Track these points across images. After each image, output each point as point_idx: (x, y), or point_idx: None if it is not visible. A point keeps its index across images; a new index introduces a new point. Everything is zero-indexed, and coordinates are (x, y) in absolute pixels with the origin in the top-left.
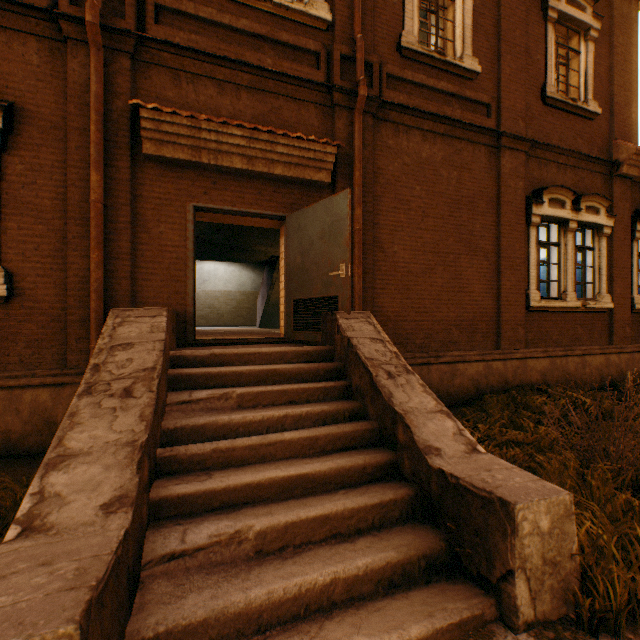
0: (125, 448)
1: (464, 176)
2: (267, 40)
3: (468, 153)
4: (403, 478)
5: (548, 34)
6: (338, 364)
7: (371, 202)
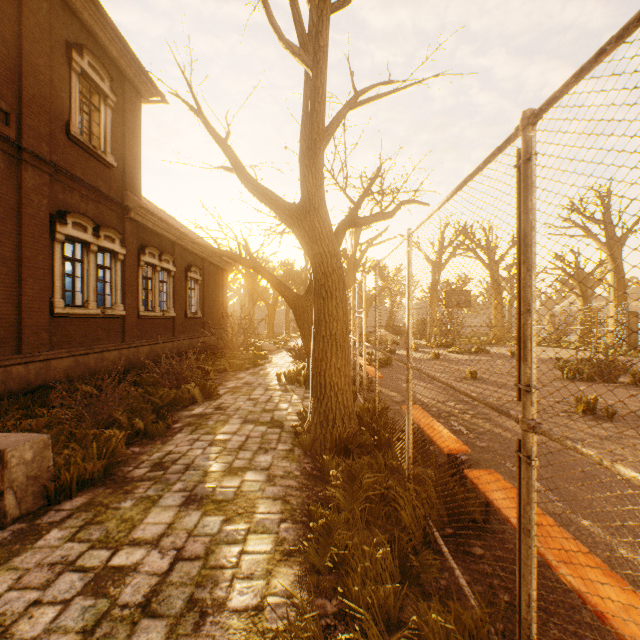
0: None
1: None
2: None
3: None
4: None
5: (74, 81)
6: None
7: None
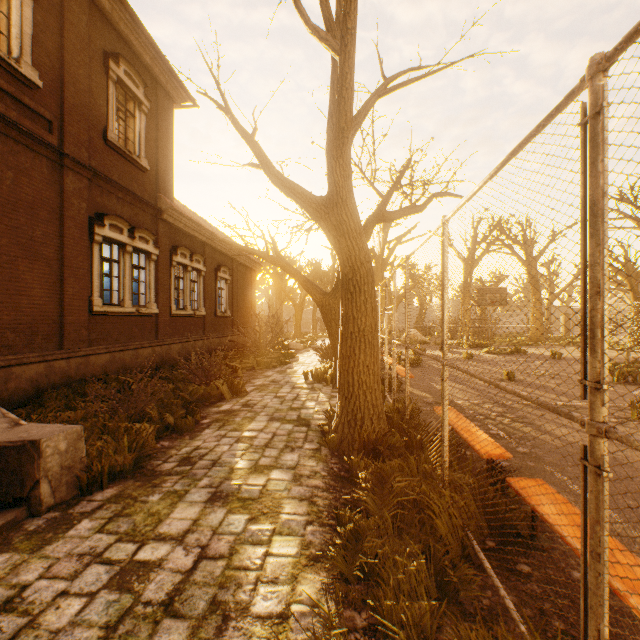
0: None
1: (23, 180)
2: None
3: (28, 159)
4: None
5: (111, 89)
6: None
7: None
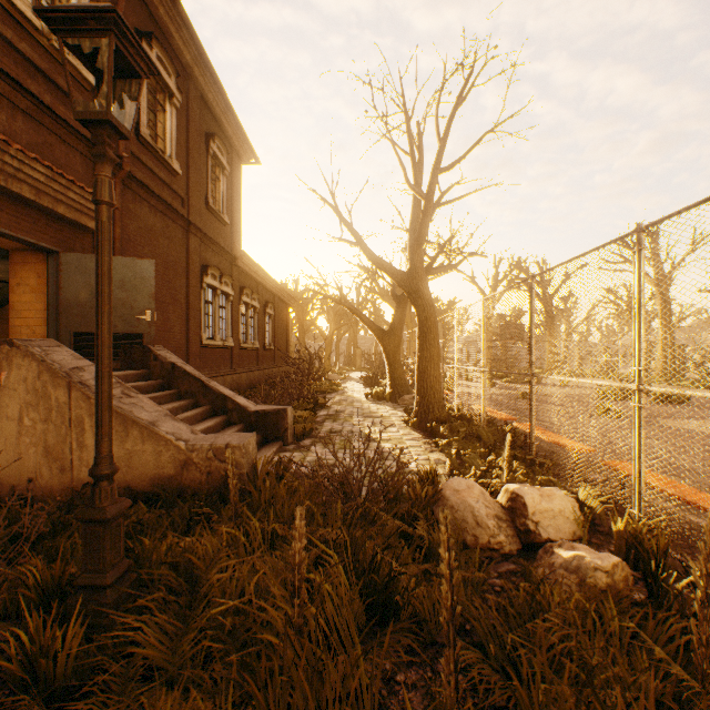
0: (168, 417)
1: (172, 246)
2: (43, 73)
3: (174, 229)
4: (234, 424)
5: (210, 163)
6: (163, 381)
7: (123, 254)
